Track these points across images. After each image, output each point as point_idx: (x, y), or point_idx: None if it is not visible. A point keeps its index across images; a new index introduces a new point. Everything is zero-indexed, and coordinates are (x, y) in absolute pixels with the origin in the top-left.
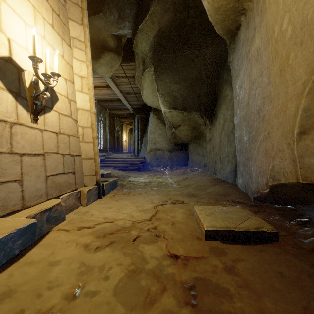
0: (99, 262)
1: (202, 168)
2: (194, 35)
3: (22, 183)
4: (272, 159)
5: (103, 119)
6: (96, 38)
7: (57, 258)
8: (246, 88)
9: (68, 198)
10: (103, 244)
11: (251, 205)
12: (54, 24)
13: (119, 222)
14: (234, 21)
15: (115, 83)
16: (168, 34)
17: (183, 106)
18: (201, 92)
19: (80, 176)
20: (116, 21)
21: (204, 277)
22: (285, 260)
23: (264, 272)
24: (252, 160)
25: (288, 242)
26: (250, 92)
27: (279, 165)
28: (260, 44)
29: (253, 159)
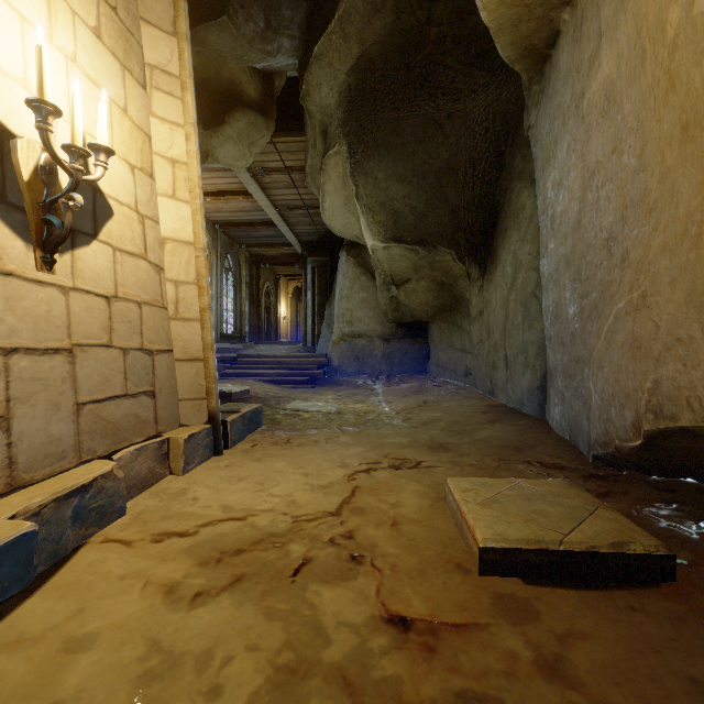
0: (200, 639)
1: (461, 378)
2: (442, 67)
3: (9, 424)
4: (654, 364)
5: (235, 268)
6: (214, 77)
7: (90, 626)
8: (574, 186)
9: (137, 458)
10: (214, 584)
11: (590, 475)
12: (101, 30)
13: (261, 519)
14: (544, 24)
15: (260, 183)
16: (382, 66)
17: (417, 234)
18: (461, 201)
19: (168, 401)
20: (259, 35)
21: (484, 691)
22: (702, 641)
23: (648, 676)
24: (591, 363)
25: (701, 584)
26: (586, 196)
27: (678, 378)
28: (615, 72)
29: (594, 362)
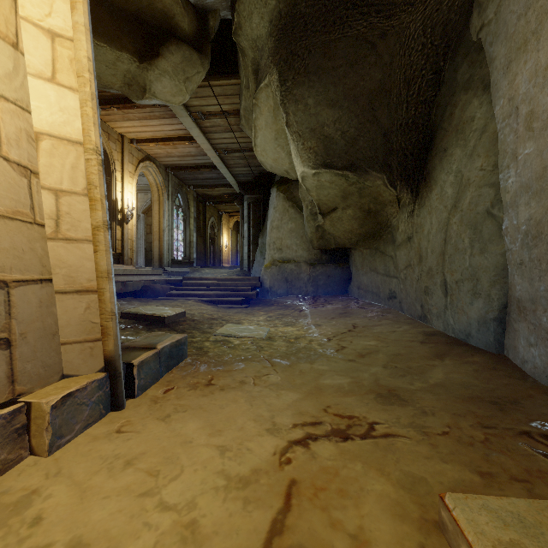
0: None
1: (384, 301)
2: None
3: None
4: None
5: (184, 205)
6: (147, 8)
7: None
8: None
9: None
10: None
11: None
12: None
13: None
14: None
15: (201, 127)
16: None
17: (347, 159)
18: (393, 123)
19: (39, 349)
20: None
21: None
22: None
23: None
24: None
25: None
26: None
27: None
28: None
29: None
